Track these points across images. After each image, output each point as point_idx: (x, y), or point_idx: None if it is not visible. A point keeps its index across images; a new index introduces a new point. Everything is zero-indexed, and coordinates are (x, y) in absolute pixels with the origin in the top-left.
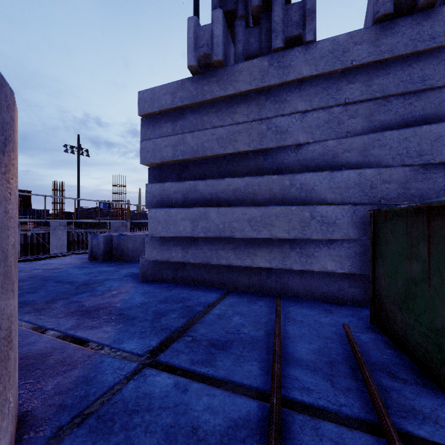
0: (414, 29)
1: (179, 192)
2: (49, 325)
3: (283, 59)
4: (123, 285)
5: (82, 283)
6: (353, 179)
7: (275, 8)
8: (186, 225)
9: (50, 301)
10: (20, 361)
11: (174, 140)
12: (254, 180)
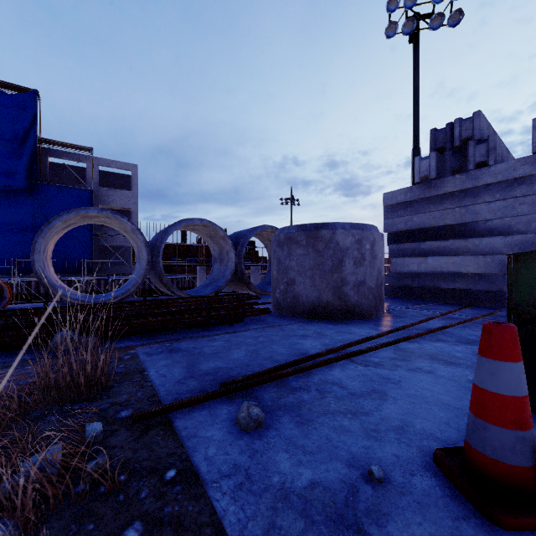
0: None
1: (409, 249)
2: None
3: (475, 174)
4: None
5: None
6: (519, 240)
7: (469, 148)
8: (414, 266)
9: None
10: None
11: (405, 219)
12: (456, 241)
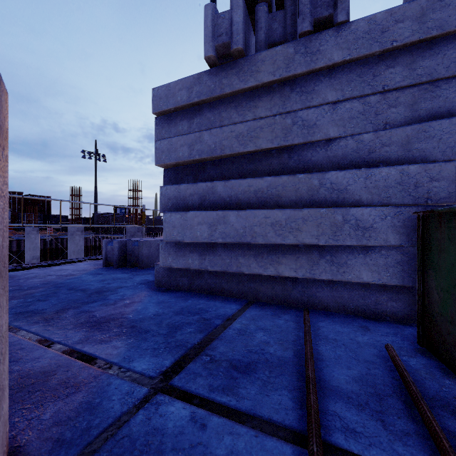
0: None
1: (195, 195)
2: (56, 338)
3: (311, 44)
4: (136, 293)
5: (94, 291)
6: (394, 177)
7: None
8: (203, 230)
9: (60, 310)
10: (20, 381)
11: (191, 138)
12: (277, 180)
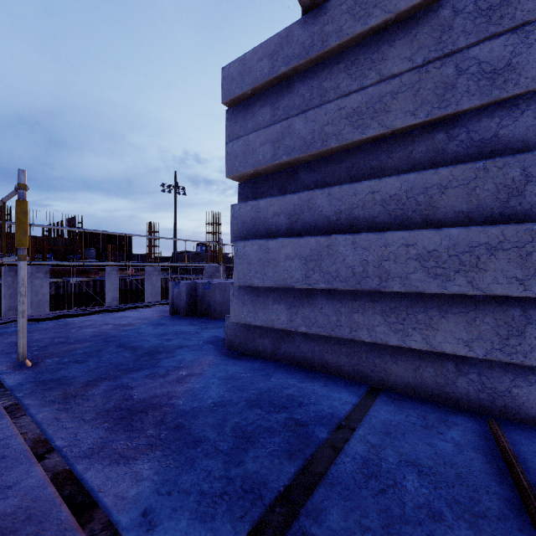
0: None
1: (281, 214)
2: (60, 439)
3: None
4: (199, 359)
5: (147, 350)
6: None
7: None
8: (294, 268)
9: (92, 381)
10: None
11: (275, 131)
12: (429, 177)
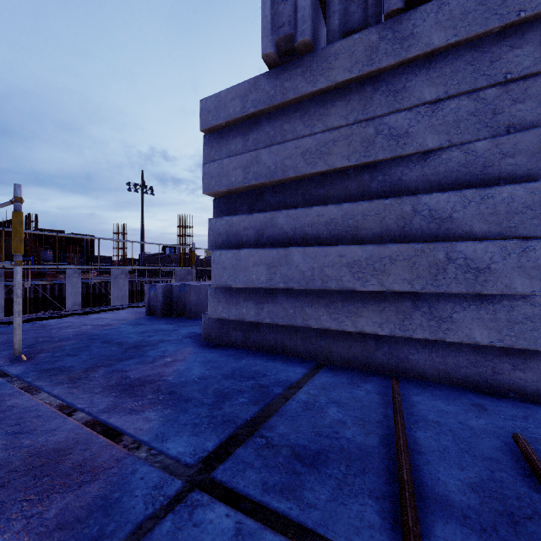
0: None
1: (250, 228)
2: (80, 404)
3: (401, 27)
4: (180, 349)
5: (132, 345)
6: (521, 199)
7: None
8: (260, 272)
9: (90, 368)
10: (28, 460)
11: (245, 159)
12: (356, 207)
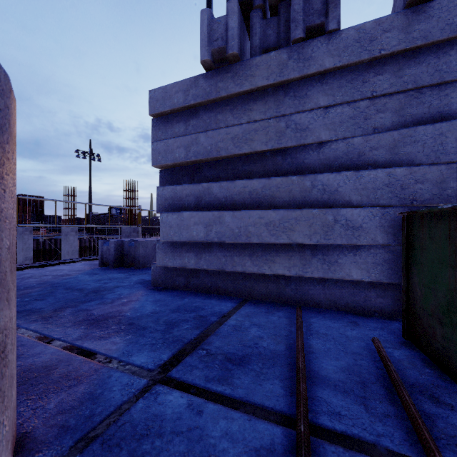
0: (452, 12)
1: (191, 195)
2: (56, 335)
3: (303, 51)
4: (133, 292)
5: (91, 290)
6: (381, 179)
7: None
8: (199, 230)
9: (58, 309)
10: (23, 375)
11: (187, 140)
12: (271, 181)
